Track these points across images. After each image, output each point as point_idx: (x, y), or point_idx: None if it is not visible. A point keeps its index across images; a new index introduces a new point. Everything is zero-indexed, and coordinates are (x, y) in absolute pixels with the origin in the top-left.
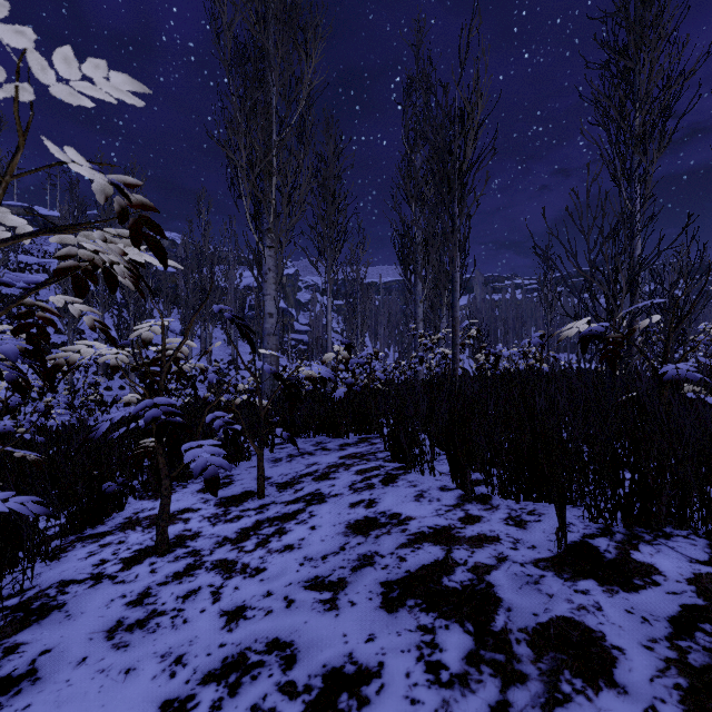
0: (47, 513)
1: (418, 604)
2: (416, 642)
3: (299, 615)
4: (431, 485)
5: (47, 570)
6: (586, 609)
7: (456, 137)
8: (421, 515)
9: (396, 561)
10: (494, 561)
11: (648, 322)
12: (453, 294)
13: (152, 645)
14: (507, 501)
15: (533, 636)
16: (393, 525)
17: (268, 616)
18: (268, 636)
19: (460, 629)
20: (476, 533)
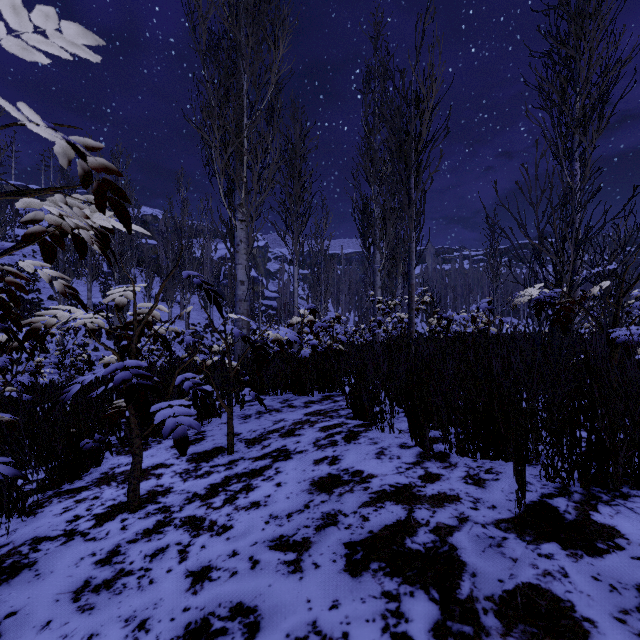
0: (16, 474)
1: (382, 568)
2: (381, 610)
3: (264, 578)
4: (391, 442)
5: (22, 526)
6: (552, 575)
7: (412, 118)
8: (382, 473)
9: (359, 520)
10: (456, 521)
11: (597, 287)
12: (409, 263)
13: (117, 608)
14: (465, 459)
15: (500, 606)
16: (355, 483)
17: (233, 578)
18: (232, 600)
19: (425, 596)
20: (437, 492)
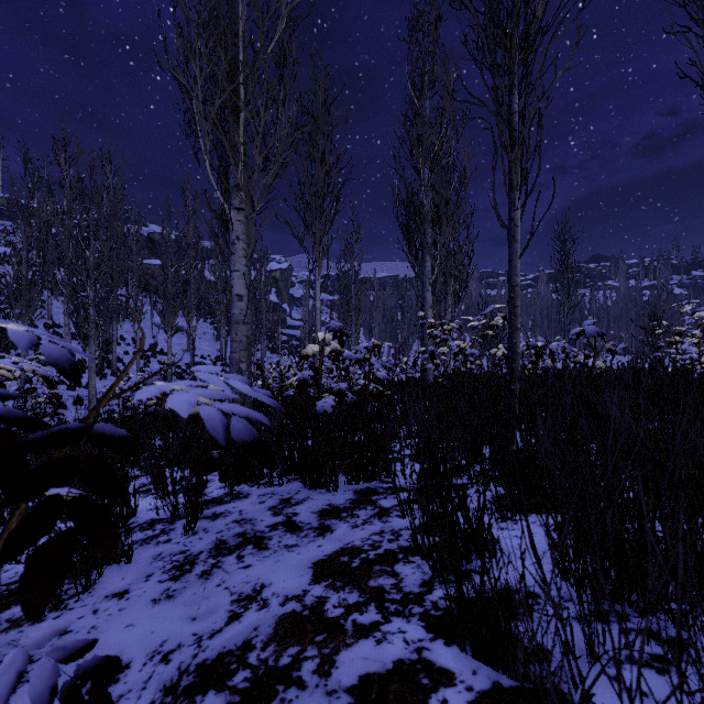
0: None
1: None
2: None
3: None
4: None
5: None
6: None
7: None
8: None
9: None
10: None
11: None
12: (510, 246)
13: None
14: None
15: None
16: None
17: None
18: None
19: None
20: None
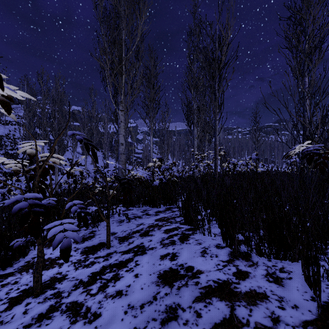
0: None
1: None
2: None
3: None
4: (210, 243)
5: None
6: None
7: (217, 49)
8: (207, 269)
9: (194, 316)
10: (270, 322)
11: None
12: (215, 132)
13: None
14: (262, 258)
15: None
16: (189, 278)
17: None
18: None
19: None
20: (248, 289)
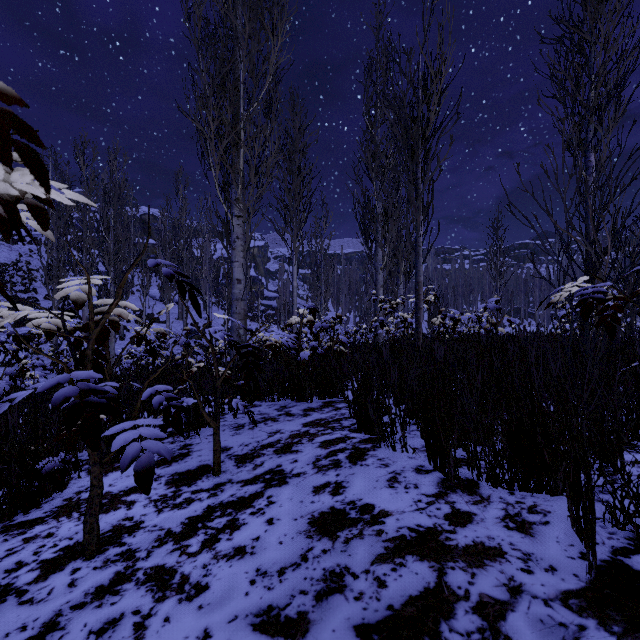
0: None
1: None
2: None
3: None
4: (404, 465)
5: None
6: None
7: (420, 101)
8: (398, 509)
9: (373, 586)
10: (505, 593)
11: None
12: (416, 258)
13: None
14: (498, 490)
15: None
16: (365, 523)
17: None
18: None
19: None
20: (471, 541)
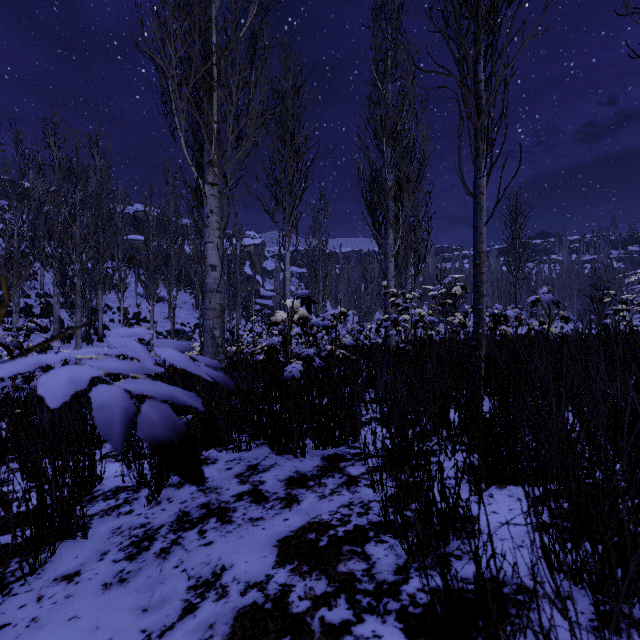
0: None
1: None
2: None
3: None
4: None
5: None
6: None
7: None
8: None
9: None
10: None
11: None
12: (476, 213)
13: None
14: None
15: None
16: None
17: None
18: None
19: None
20: None
